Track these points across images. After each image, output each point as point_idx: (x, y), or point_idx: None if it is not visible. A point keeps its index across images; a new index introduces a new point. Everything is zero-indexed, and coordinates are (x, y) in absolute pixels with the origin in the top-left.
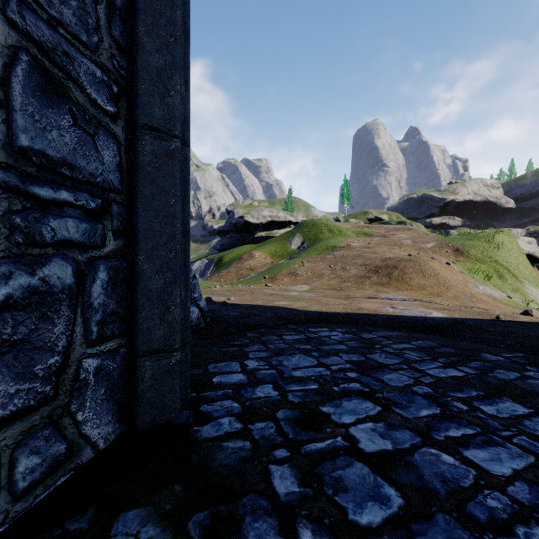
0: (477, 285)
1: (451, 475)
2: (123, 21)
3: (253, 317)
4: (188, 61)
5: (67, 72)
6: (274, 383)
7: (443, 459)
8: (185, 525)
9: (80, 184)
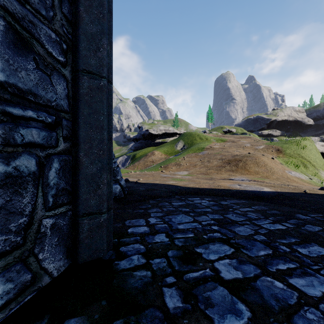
0: (290, 171)
1: (282, 296)
2: (70, 3)
3: (153, 190)
4: (111, 29)
5: (32, 33)
6: (166, 233)
7: (276, 284)
8: None
9: (41, 106)
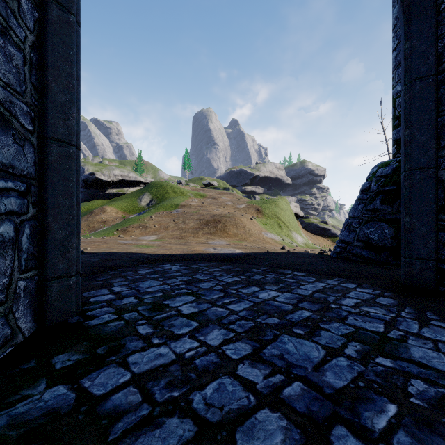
0: (267, 232)
1: (220, 314)
2: (36, 70)
3: (112, 261)
4: (79, 96)
5: (11, 112)
6: (134, 296)
7: (218, 310)
8: (95, 351)
9: (17, 176)
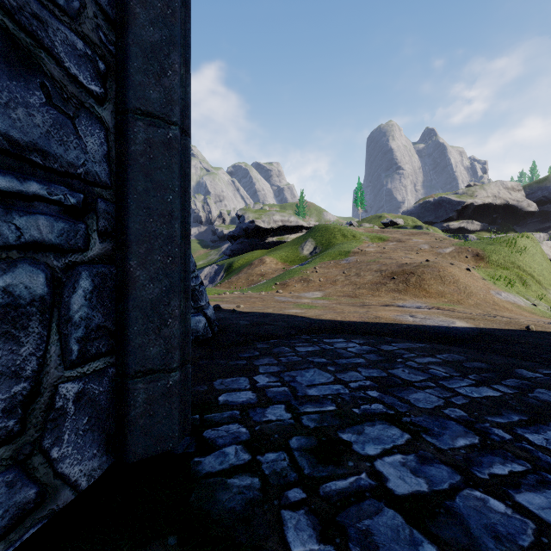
0: (499, 292)
1: (505, 529)
2: None
3: (263, 326)
4: (188, 38)
5: (38, 38)
6: (286, 403)
7: (491, 505)
8: None
9: (55, 174)
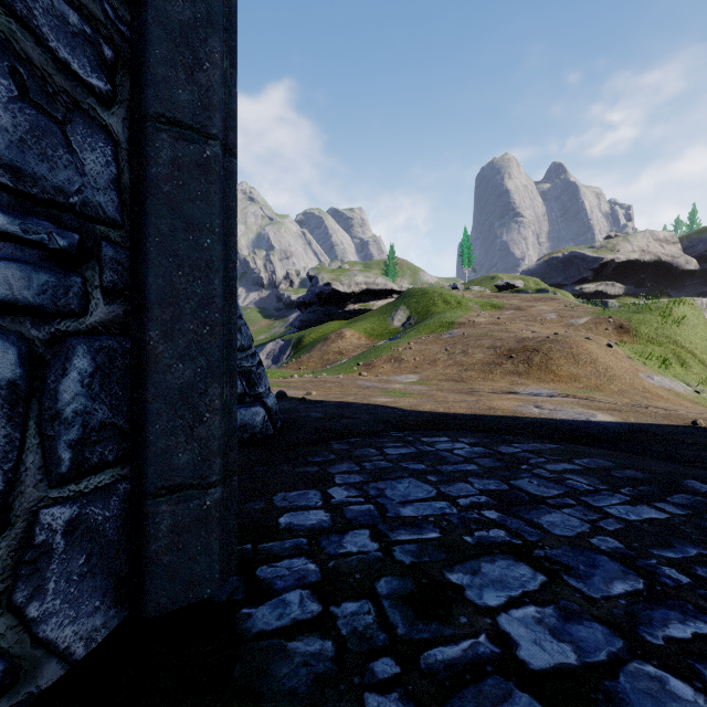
0: (651, 374)
1: None
2: None
3: (341, 419)
4: (234, 19)
5: (6, 2)
6: (371, 528)
7: (673, 689)
8: None
9: (34, 203)
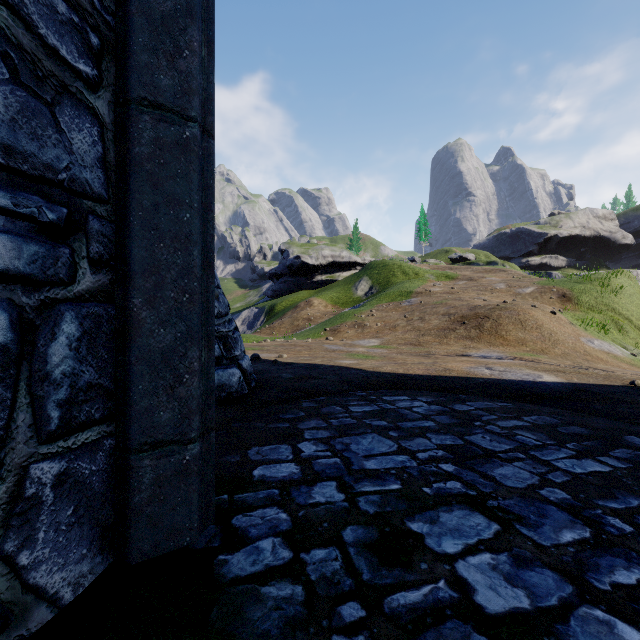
0: (591, 339)
1: None
2: None
3: (310, 380)
4: (212, 11)
5: None
6: (338, 480)
7: (620, 632)
8: None
9: (25, 179)
